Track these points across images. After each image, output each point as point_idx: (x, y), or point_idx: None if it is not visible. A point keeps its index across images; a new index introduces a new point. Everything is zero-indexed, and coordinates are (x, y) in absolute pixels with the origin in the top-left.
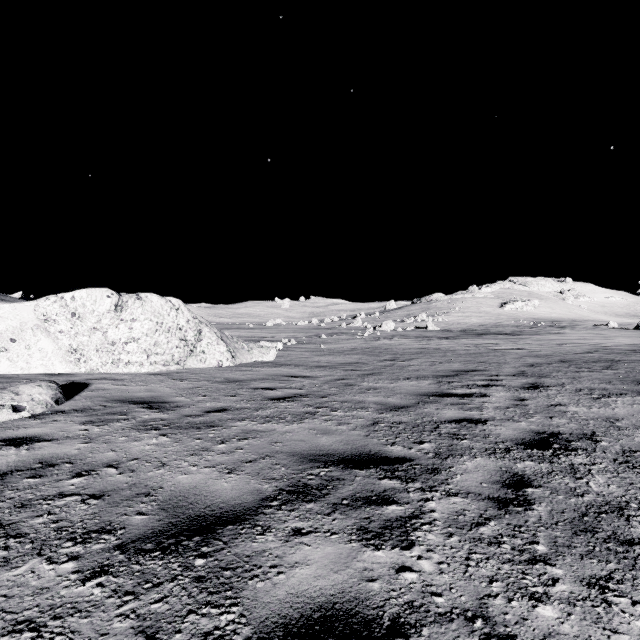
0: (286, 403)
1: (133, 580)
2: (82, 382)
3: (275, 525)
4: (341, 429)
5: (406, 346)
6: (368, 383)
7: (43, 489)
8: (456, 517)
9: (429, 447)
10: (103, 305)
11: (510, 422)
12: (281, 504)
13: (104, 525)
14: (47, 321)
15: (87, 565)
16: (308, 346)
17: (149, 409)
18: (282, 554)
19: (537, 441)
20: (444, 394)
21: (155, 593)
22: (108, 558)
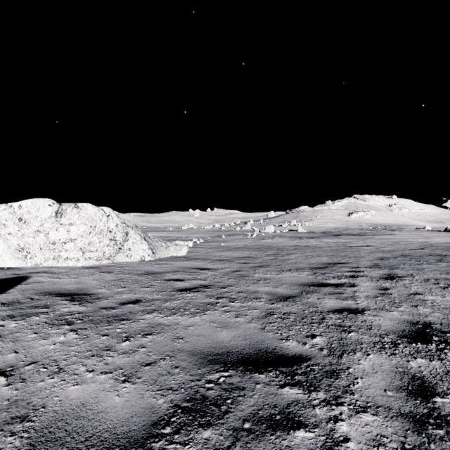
0: (192, 294)
1: None
2: (24, 275)
3: None
4: (239, 321)
5: (284, 244)
6: (259, 274)
7: None
8: (376, 449)
9: (321, 342)
10: (45, 212)
11: (384, 312)
12: (174, 432)
13: None
14: None
15: None
16: (212, 244)
17: (71, 301)
18: None
19: (416, 333)
20: (321, 284)
21: None
22: None
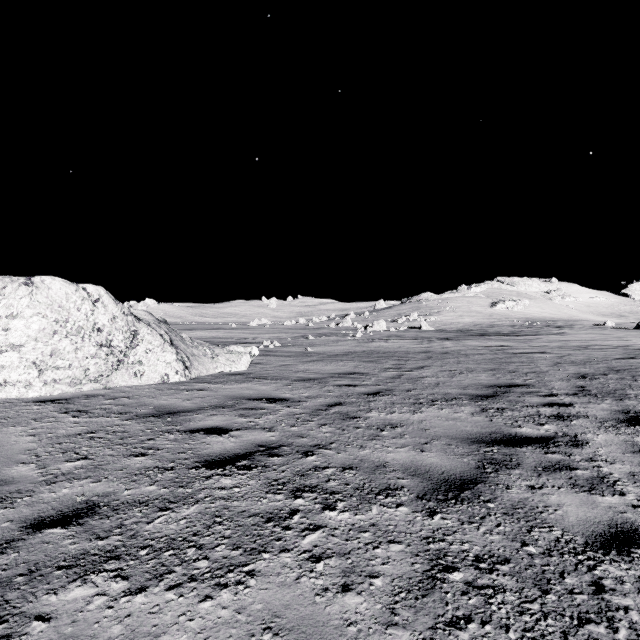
0: (234, 477)
1: None
2: None
3: None
4: (355, 619)
5: (407, 349)
6: (378, 413)
7: None
8: None
9: None
10: None
11: None
12: None
13: None
14: None
15: None
16: (293, 349)
17: None
18: None
19: None
20: (510, 438)
21: None
22: None
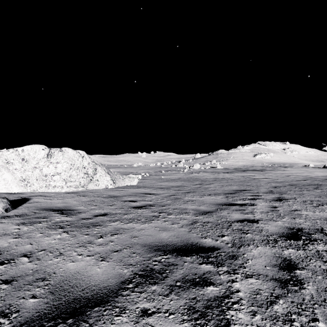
0: (142, 210)
1: None
2: (26, 198)
3: (129, 306)
4: (174, 227)
5: (207, 177)
6: (188, 197)
7: None
8: (255, 296)
9: (228, 239)
10: (40, 154)
11: (272, 221)
12: (134, 286)
13: (4, 308)
14: (8, 163)
15: None
16: (155, 177)
17: (61, 214)
18: None
19: (291, 234)
20: (231, 204)
21: None
22: None
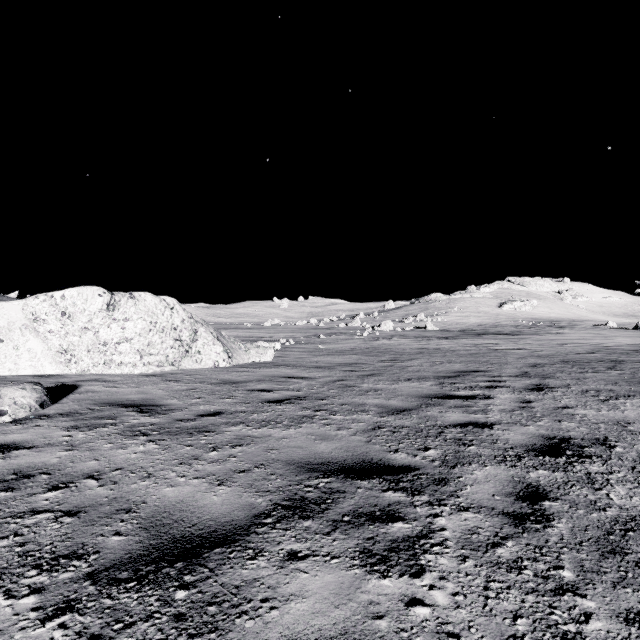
0: (283, 406)
1: (102, 619)
2: (71, 384)
3: (268, 547)
4: (341, 434)
5: (406, 346)
6: (368, 384)
7: (13, 505)
8: (469, 536)
9: (435, 454)
10: (94, 304)
11: (518, 426)
12: (276, 521)
13: (76, 548)
14: (36, 321)
15: (50, 600)
16: (306, 346)
17: (139, 413)
18: (275, 584)
19: (548, 447)
20: (447, 396)
21: (126, 636)
22: (76, 590)
